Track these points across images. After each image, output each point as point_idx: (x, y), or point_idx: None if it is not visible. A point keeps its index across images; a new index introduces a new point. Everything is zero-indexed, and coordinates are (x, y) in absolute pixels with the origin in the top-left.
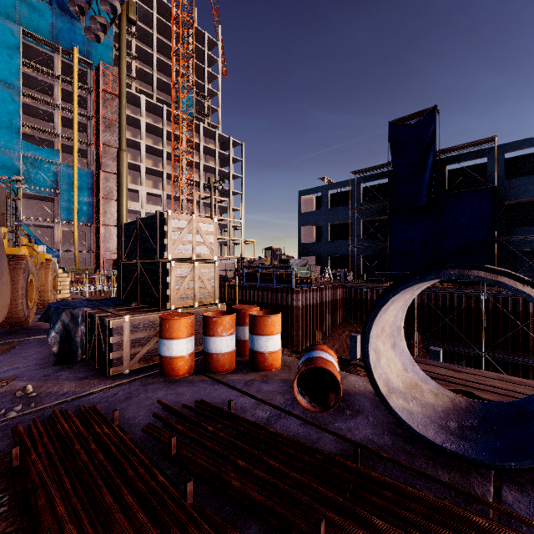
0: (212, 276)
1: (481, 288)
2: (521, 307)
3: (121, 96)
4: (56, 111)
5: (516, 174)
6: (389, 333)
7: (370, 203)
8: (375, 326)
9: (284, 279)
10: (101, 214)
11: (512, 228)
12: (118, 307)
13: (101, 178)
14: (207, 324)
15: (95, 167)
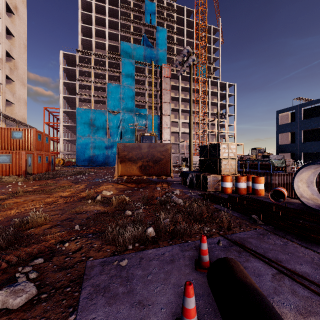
0: (234, 164)
1: None
2: None
3: (191, 95)
4: (145, 91)
5: None
6: (305, 182)
7: None
8: (296, 178)
9: (265, 167)
10: (162, 135)
11: None
12: (203, 173)
13: (162, 118)
14: (237, 179)
15: (160, 113)
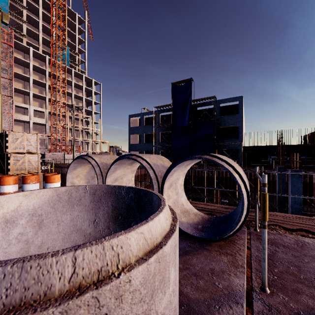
0: (37, 160)
1: (204, 166)
2: (221, 175)
3: None
4: None
5: (227, 114)
6: (84, 178)
7: (164, 124)
8: (69, 174)
9: None
10: None
11: (222, 139)
12: None
13: None
14: (23, 179)
15: None
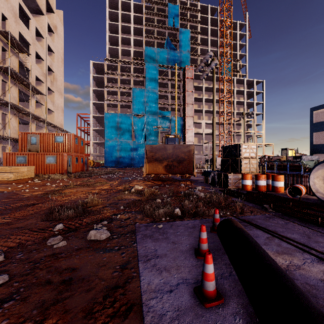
0: (255, 163)
1: None
2: None
3: (213, 98)
4: (169, 94)
5: None
6: (322, 179)
7: None
8: (312, 175)
9: (295, 168)
10: (186, 137)
11: None
12: (225, 172)
13: (186, 120)
14: (256, 177)
15: (183, 115)
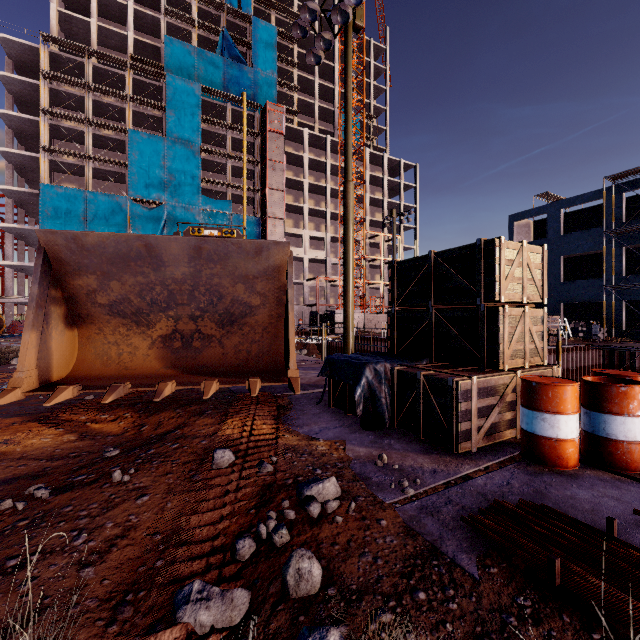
0: (539, 326)
1: None
2: None
3: (348, 118)
4: (228, 161)
5: None
6: None
7: None
8: None
9: None
10: None
11: None
12: (418, 364)
13: (267, 224)
14: (605, 396)
15: (261, 214)
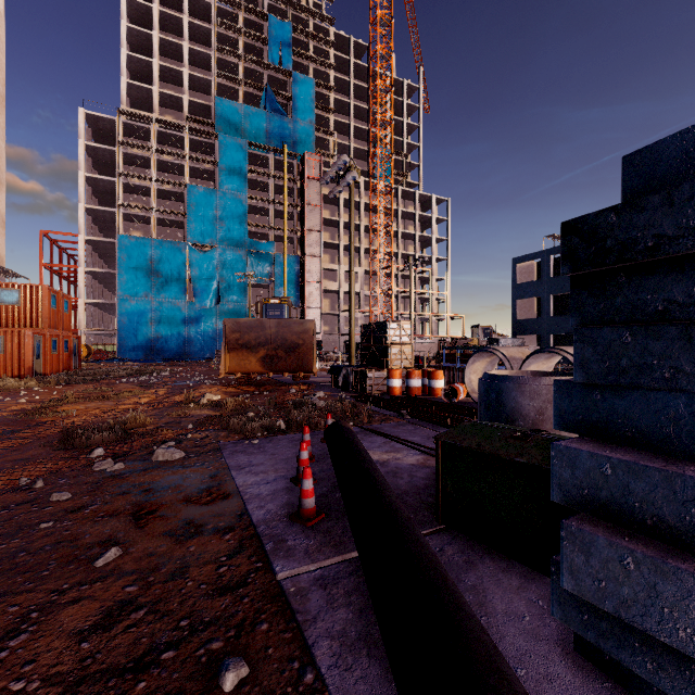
0: (410, 353)
1: None
2: None
3: (351, 235)
4: (270, 206)
5: None
6: (480, 374)
7: None
8: (467, 369)
9: None
10: (306, 297)
11: None
12: (364, 367)
13: (306, 262)
14: (408, 374)
15: (300, 252)
